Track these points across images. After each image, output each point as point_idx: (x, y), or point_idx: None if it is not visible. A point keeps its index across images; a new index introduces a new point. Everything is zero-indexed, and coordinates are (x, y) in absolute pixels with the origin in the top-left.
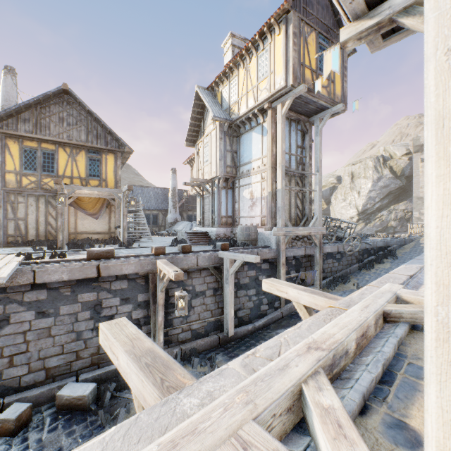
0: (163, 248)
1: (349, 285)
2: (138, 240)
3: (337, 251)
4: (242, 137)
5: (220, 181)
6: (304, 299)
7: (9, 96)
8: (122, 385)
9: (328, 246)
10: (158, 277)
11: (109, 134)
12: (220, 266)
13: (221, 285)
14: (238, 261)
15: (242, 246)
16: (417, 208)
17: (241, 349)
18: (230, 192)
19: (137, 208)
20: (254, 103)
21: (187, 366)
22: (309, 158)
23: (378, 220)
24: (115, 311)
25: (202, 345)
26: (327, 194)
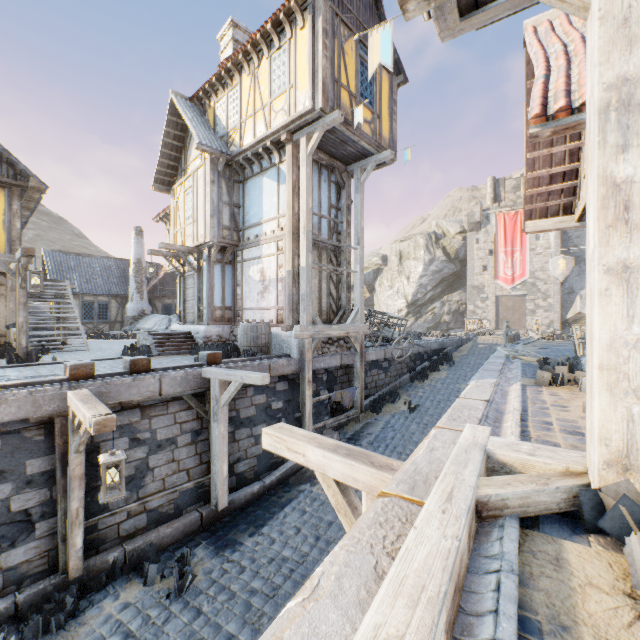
0: (89, 366)
1: (400, 404)
2: (59, 348)
3: (384, 358)
4: (248, 184)
5: (213, 251)
6: (334, 469)
7: None
8: None
9: (373, 352)
10: (70, 424)
11: None
12: (206, 391)
13: (207, 423)
14: (234, 384)
15: (245, 356)
16: (472, 300)
17: (240, 529)
18: (228, 269)
19: (60, 292)
20: (266, 130)
21: (135, 583)
22: (346, 224)
23: (430, 313)
24: None
25: (169, 535)
26: (370, 279)
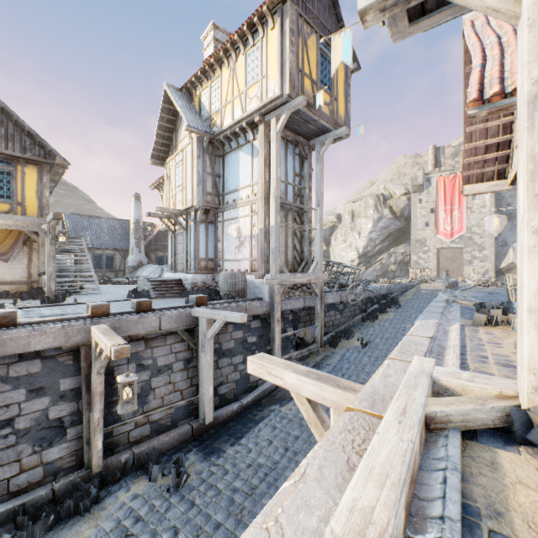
0: (105, 306)
1: (353, 340)
2: (78, 292)
3: (340, 301)
4: (227, 158)
5: (198, 213)
6: (306, 390)
7: None
8: (23, 535)
9: (330, 296)
10: (93, 352)
11: (28, 137)
12: (195, 327)
13: (196, 353)
14: (219, 321)
15: (226, 299)
16: (415, 252)
17: (223, 439)
18: (211, 228)
19: (78, 247)
20: (242, 113)
21: (142, 479)
22: (308, 189)
23: (378, 263)
24: (17, 411)
25: (167, 442)
26: (327, 234)
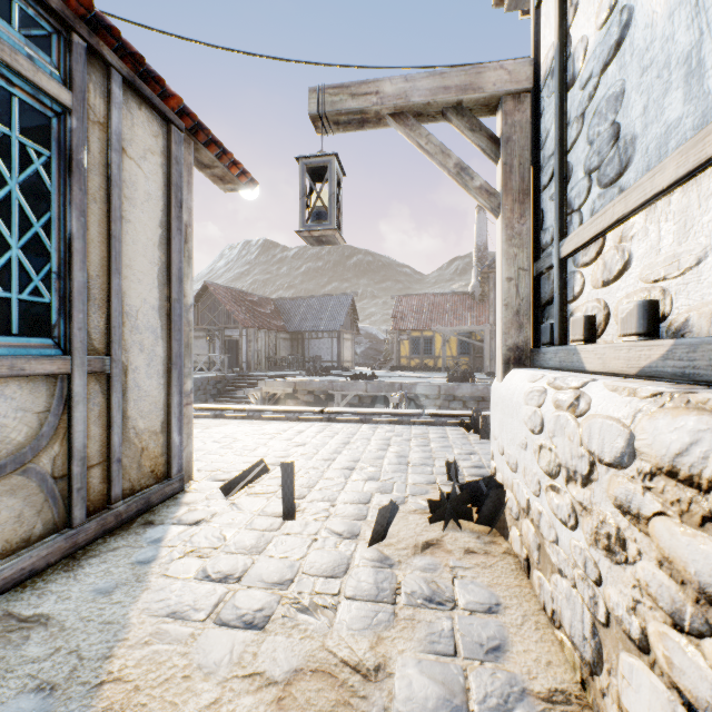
0: None
1: None
2: None
3: None
4: None
5: None
6: None
7: (481, 231)
8: None
9: None
10: None
11: None
12: None
13: None
14: None
15: None
16: None
17: None
18: None
19: None
20: None
21: None
22: None
23: None
24: None
25: None
26: None
